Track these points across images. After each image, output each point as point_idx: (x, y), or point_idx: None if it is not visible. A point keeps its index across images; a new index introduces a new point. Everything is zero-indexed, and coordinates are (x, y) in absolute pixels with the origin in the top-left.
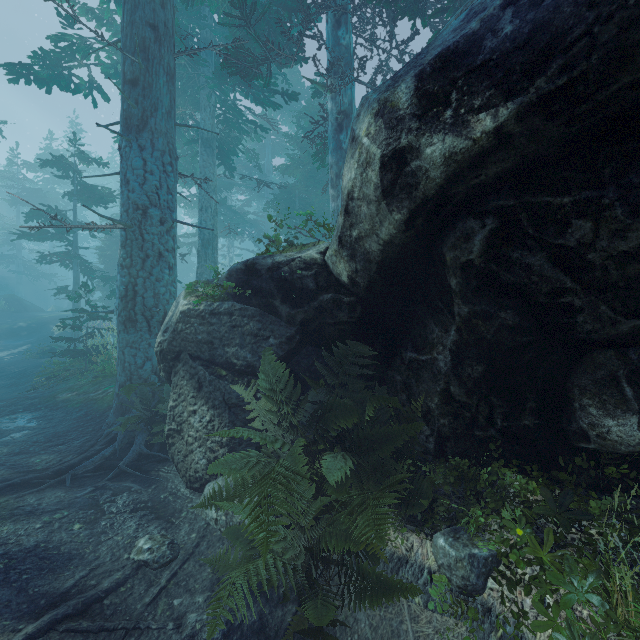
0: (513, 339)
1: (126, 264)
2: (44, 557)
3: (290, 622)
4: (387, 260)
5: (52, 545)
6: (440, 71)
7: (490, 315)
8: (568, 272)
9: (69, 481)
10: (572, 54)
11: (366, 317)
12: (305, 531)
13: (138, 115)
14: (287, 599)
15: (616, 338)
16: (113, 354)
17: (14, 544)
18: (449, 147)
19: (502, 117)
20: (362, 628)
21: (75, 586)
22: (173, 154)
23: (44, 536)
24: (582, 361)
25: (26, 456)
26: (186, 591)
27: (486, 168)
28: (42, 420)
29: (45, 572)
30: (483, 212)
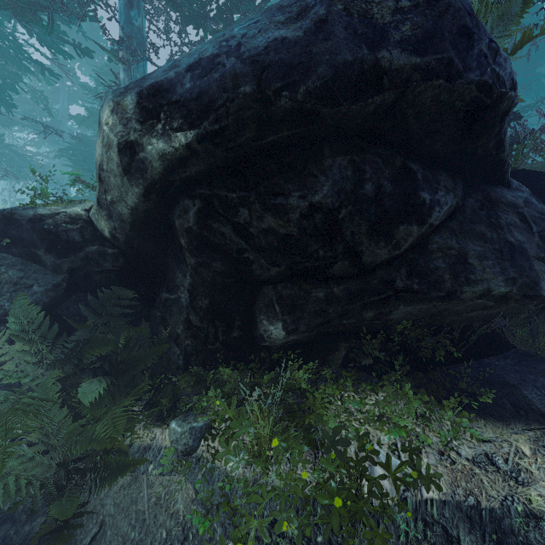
0: (223, 280)
1: None
2: None
3: (37, 531)
4: (137, 222)
5: None
6: (153, 96)
7: (208, 265)
8: (244, 239)
9: None
10: (219, 113)
11: (128, 266)
12: (56, 449)
13: None
14: (35, 513)
15: (271, 278)
16: None
17: None
18: (161, 149)
19: (189, 138)
20: (107, 509)
21: None
22: None
23: None
24: (259, 293)
25: None
26: None
27: (189, 167)
28: None
29: None
30: (193, 196)
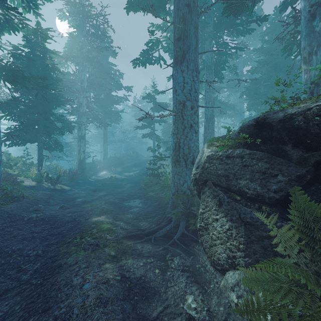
0: None
1: (175, 132)
2: (143, 287)
3: None
4: None
5: (147, 279)
6: None
7: None
8: None
9: (153, 240)
10: None
11: None
12: None
13: (181, 55)
14: None
15: None
16: (168, 176)
17: (132, 272)
18: None
19: None
20: None
21: (157, 318)
22: (197, 70)
23: (143, 272)
24: None
25: (137, 221)
26: None
27: None
28: (143, 204)
29: (144, 298)
30: None
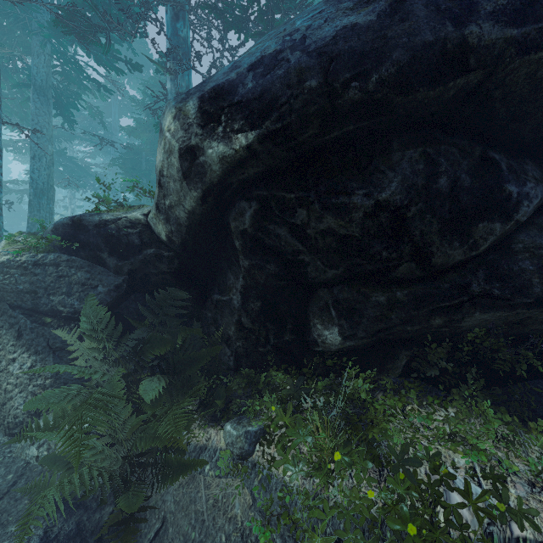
0: (276, 283)
1: None
2: None
3: (106, 520)
4: (193, 225)
5: None
6: (214, 99)
7: (261, 267)
8: (300, 240)
9: None
10: (282, 111)
11: (183, 268)
12: (122, 443)
13: None
14: (104, 502)
15: (327, 281)
16: None
17: None
18: (221, 152)
19: (250, 139)
20: (168, 505)
21: None
22: None
23: None
24: (313, 296)
25: None
26: None
27: (247, 169)
28: None
29: None
30: (250, 197)
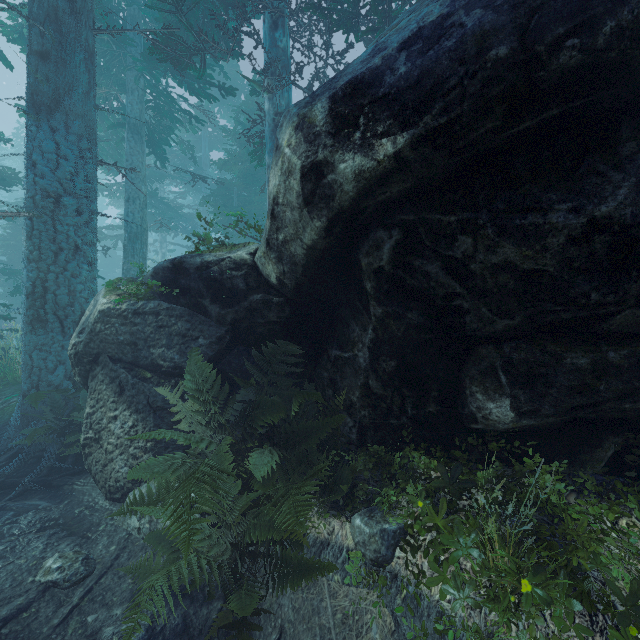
0: (419, 337)
1: (33, 257)
2: None
3: (215, 618)
4: (311, 263)
5: None
6: (350, 96)
7: (400, 315)
8: (457, 279)
9: None
10: (449, 99)
11: (295, 317)
12: (231, 527)
13: (48, 92)
14: (212, 596)
15: (494, 335)
16: (17, 359)
17: None
18: (358, 165)
19: (400, 144)
20: (285, 612)
21: None
22: (92, 139)
23: None
24: (471, 355)
25: None
26: (102, 606)
27: (390, 186)
28: None
29: None
30: (390, 224)
